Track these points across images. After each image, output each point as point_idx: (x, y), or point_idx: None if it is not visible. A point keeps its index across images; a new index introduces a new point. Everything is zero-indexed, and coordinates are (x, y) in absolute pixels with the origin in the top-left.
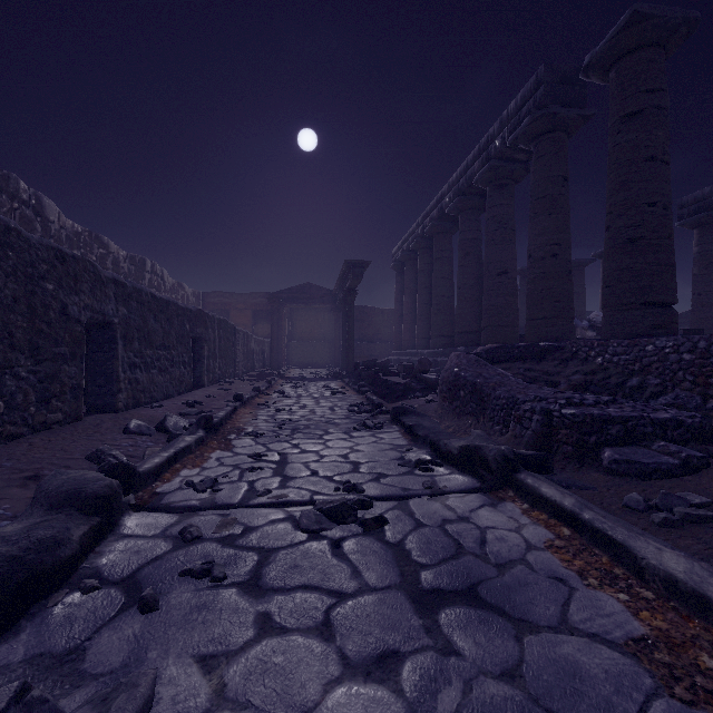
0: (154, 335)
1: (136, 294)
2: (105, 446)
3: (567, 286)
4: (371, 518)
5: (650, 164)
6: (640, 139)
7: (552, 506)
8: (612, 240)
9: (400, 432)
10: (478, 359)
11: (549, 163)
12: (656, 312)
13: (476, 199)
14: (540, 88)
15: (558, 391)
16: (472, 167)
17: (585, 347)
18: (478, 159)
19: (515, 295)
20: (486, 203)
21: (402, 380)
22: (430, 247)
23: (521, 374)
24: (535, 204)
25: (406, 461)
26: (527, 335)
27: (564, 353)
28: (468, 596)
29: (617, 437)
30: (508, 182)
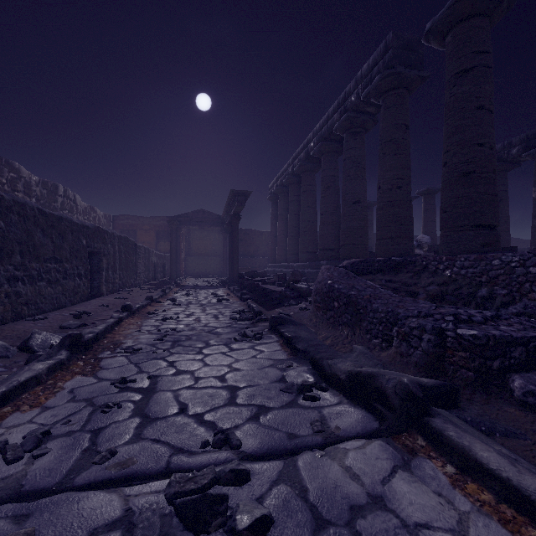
0: (41, 249)
1: (17, 208)
2: None
3: (409, 213)
4: (247, 527)
5: (479, 111)
6: (471, 91)
7: (501, 484)
8: (449, 173)
9: (279, 343)
10: (347, 272)
11: (395, 113)
12: (485, 233)
13: (335, 144)
14: (389, 52)
15: (438, 305)
16: (332, 118)
17: (434, 261)
18: (337, 112)
19: (366, 220)
20: (343, 146)
21: (277, 288)
22: (298, 183)
23: (384, 285)
24: (383, 146)
25: (288, 385)
26: (377, 252)
27: (416, 266)
28: None
29: (520, 360)
30: (361, 130)
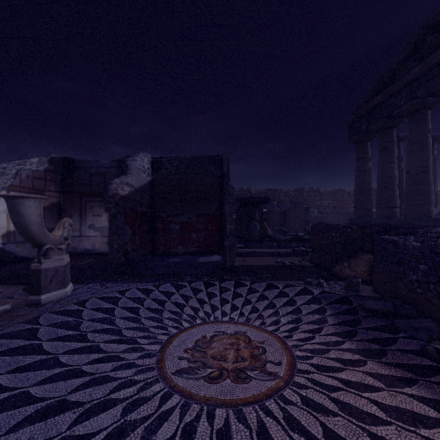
0: None
1: None
2: None
3: None
4: None
5: None
6: None
7: None
8: None
9: None
10: None
11: None
12: None
13: None
14: None
15: None
16: None
17: None
18: None
19: None
20: None
21: None
22: None
23: None
24: None
25: None
26: None
27: None
28: None
29: None
30: None
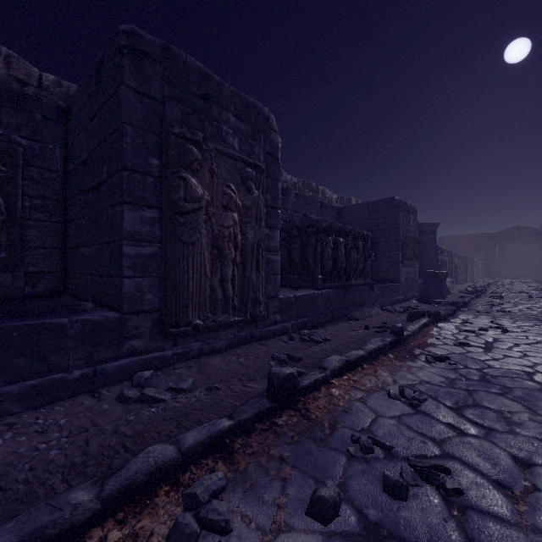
0: (460, 266)
1: (458, 256)
2: (472, 286)
3: None
4: (525, 292)
5: None
6: None
7: None
8: None
9: None
10: None
11: None
12: None
13: None
14: None
15: None
16: None
17: None
18: None
19: None
20: None
21: None
22: None
23: None
24: None
25: (540, 292)
26: None
27: None
28: (535, 295)
29: None
30: None
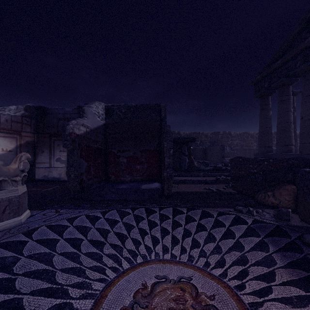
0: None
1: None
2: None
3: None
4: None
5: None
6: None
7: None
8: None
9: None
10: None
11: None
12: None
13: None
14: None
15: None
16: None
17: None
18: None
19: None
20: None
21: None
22: None
23: None
24: None
25: None
26: None
27: None
28: None
29: None
30: None
